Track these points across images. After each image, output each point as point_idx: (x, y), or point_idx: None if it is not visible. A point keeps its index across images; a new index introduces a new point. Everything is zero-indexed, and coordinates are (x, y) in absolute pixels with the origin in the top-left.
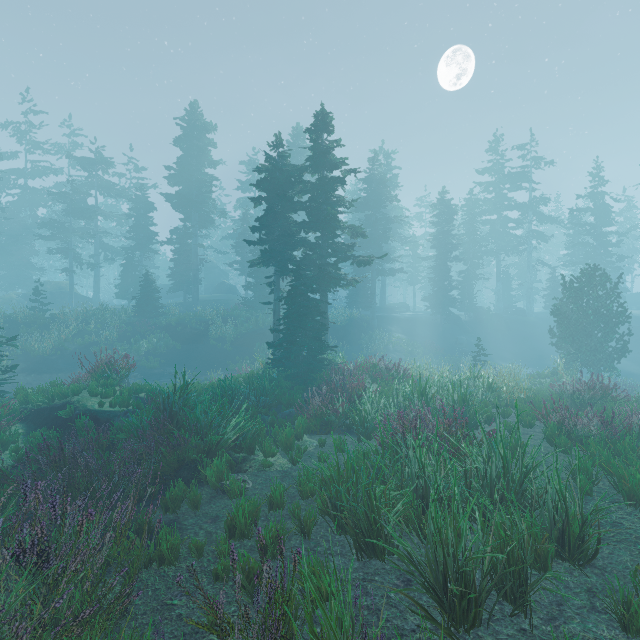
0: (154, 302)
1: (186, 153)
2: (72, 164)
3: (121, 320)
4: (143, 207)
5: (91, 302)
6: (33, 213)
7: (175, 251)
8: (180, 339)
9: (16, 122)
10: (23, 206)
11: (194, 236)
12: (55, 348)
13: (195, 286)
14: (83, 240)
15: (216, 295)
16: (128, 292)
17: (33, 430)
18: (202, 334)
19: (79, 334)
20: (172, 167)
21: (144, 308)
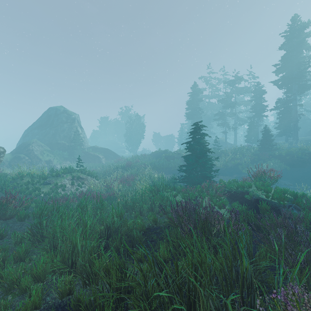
0: (270, 142)
1: (287, 51)
2: (224, 87)
3: (251, 153)
4: (259, 94)
5: (232, 146)
6: (211, 112)
7: (279, 113)
8: (288, 164)
9: (206, 78)
10: (208, 110)
11: (294, 100)
12: (223, 165)
13: (295, 131)
14: (228, 119)
15: (309, 137)
16: (251, 139)
17: (230, 201)
18: (306, 161)
19: (232, 159)
20: (277, 64)
21: (264, 146)
